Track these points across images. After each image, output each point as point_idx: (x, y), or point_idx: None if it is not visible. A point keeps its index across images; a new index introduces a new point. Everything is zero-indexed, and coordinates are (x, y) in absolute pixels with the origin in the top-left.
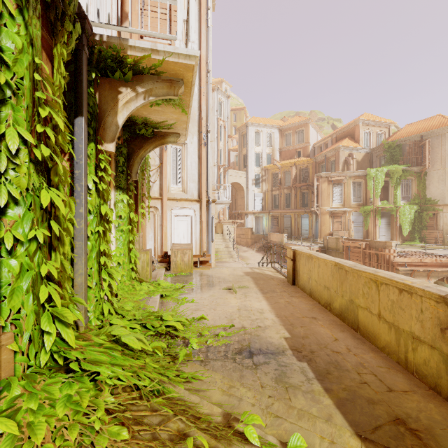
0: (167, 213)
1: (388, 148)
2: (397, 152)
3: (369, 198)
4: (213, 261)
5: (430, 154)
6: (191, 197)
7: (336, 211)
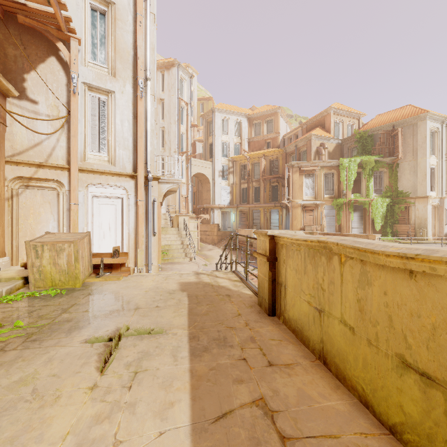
0: (80, 192)
1: (360, 138)
2: (369, 143)
3: (342, 190)
4: (156, 262)
5: (402, 144)
6: (122, 170)
7: (308, 204)
